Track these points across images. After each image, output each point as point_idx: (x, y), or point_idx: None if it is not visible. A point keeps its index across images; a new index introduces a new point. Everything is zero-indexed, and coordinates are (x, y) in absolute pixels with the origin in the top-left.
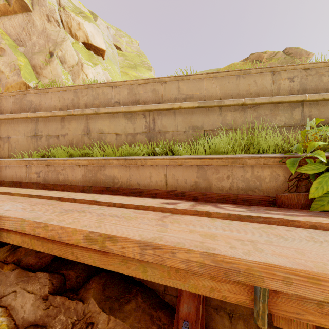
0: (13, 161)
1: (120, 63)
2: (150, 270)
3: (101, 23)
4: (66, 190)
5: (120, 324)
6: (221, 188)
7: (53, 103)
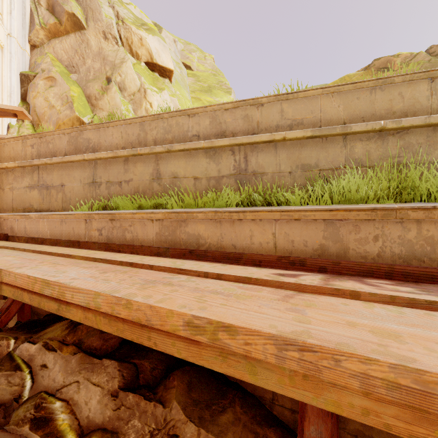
0: (70, 215)
1: (190, 86)
2: (262, 372)
3: (166, 37)
4: (135, 253)
5: None
6: (364, 254)
7: (114, 141)
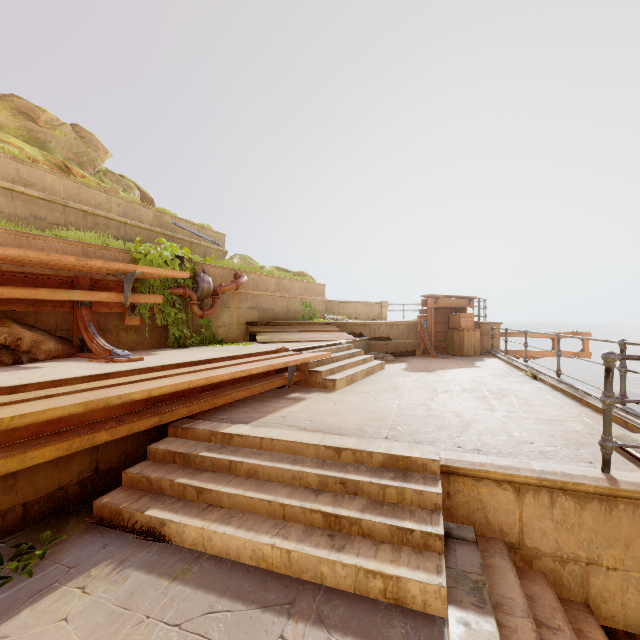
0: None
1: None
2: (73, 294)
3: None
4: None
5: (41, 337)
6: None
7: None
